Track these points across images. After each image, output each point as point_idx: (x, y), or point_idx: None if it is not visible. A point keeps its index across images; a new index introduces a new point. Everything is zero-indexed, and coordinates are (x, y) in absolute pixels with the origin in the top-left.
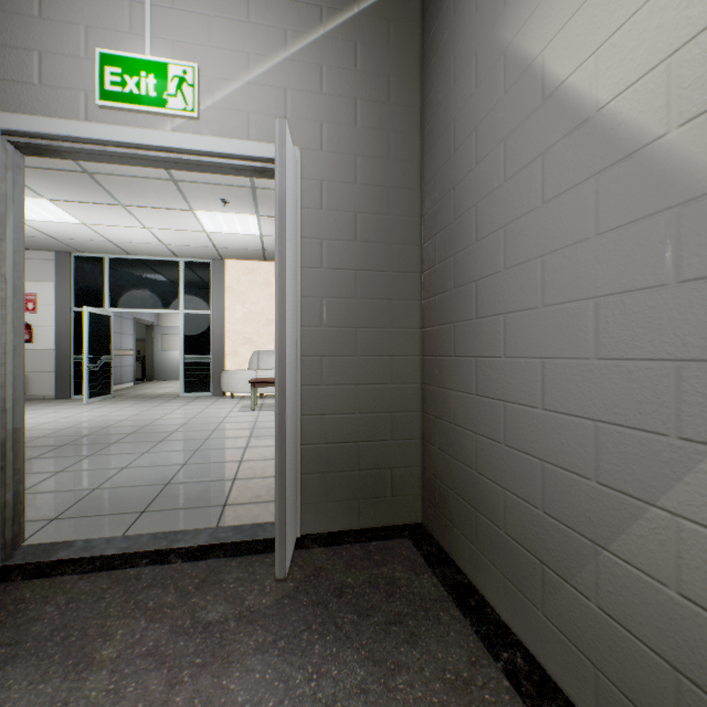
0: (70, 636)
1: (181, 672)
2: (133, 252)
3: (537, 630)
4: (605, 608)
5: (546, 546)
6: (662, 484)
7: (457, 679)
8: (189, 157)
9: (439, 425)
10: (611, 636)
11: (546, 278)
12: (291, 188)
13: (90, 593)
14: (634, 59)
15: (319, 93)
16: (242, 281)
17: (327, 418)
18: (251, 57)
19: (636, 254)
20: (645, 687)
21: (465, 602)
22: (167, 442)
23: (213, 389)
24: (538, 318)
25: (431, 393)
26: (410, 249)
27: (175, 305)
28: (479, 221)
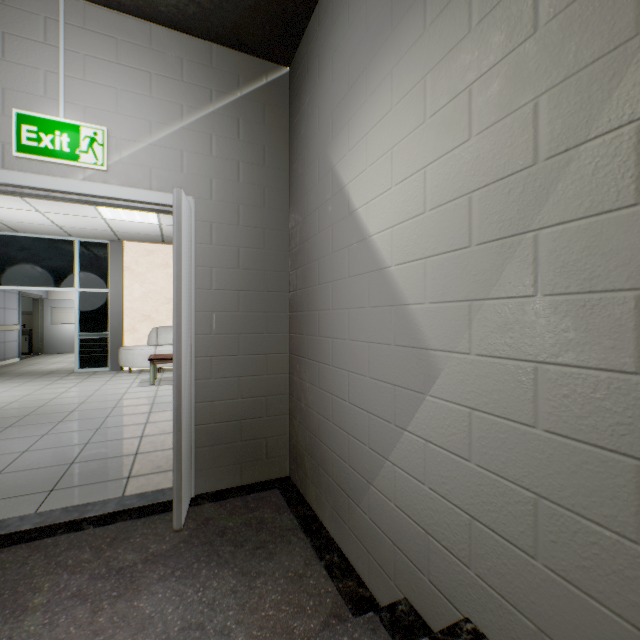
0: (2, 595)
1: (102, 602)
2: (21, 230)
3: (346, 538)
4: (372, 517)
5: (350, 485)
6: (390, 448)
7: (295, 575)
8: (99, 200)
9: (299, 406)
10: (374, 533)
11: (350, 323)
12: (186, 235)
13: (13, 562)
14: (381, 218)
15: (210, 155)
16: (141, 262)
17: (216, 403)
18: (153, 124)
19: (382, 324)
20: (385, 557)
21: (309, 528)
22: (67, 422)
23: (111, 364)
24: (347, 346)
25: (295, 382)
26: (281, 274)
27: (69, 283)
28: (320, 272)
